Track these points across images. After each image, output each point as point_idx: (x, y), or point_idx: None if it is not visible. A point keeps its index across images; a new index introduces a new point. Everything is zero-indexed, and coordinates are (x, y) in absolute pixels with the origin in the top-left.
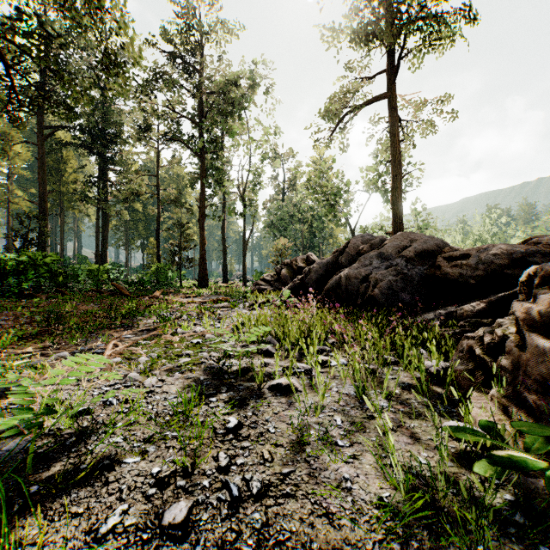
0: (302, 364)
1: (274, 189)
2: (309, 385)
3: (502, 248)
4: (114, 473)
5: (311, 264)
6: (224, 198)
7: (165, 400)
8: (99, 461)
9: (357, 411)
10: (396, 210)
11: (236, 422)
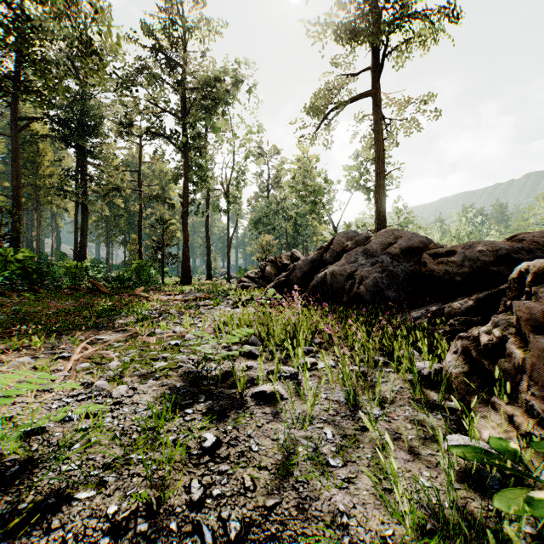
0: (287, 368)
1: (258, 186)
2: (296, 391)
3: (487, 245)
4: (60, 514)
5: (296, 261)
6: (208, 194)
7: (134, 413)
8: (44, 498)
9: (348, 421)
10: (379, 208)
11: (214, 439)
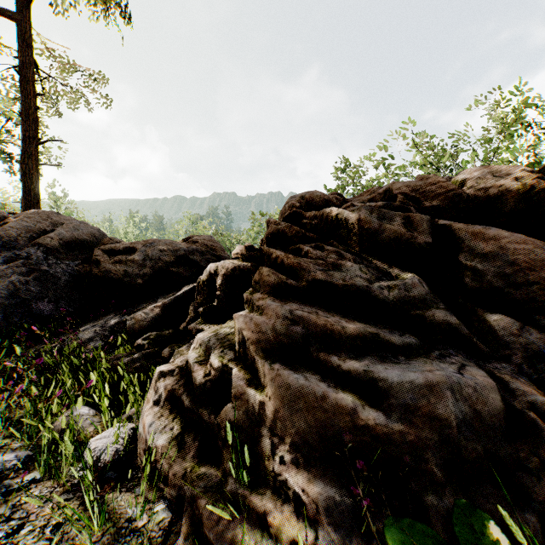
0: None
1: None
2: None
3: (168, 244)
4: None
5: None
6: None
7: None
8: None
9: None
10: (29, 185)
11: None
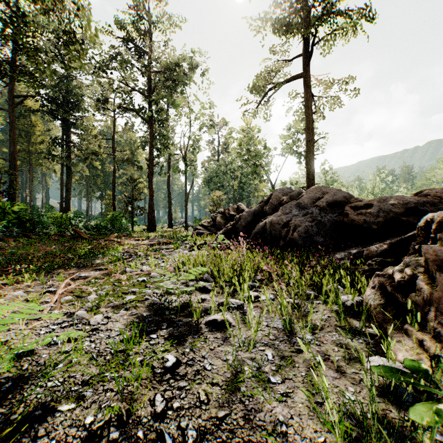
0: (235, 300)
1: (210, 151)
2: (242, 319)
3: (398, 199)
4: (45, 424)
5: (241, 212)
6: (169, 158)
7: (108, 338)
8: (32, 410)
9: (285, 344)
10: (309, 169)
11: (174, 360)
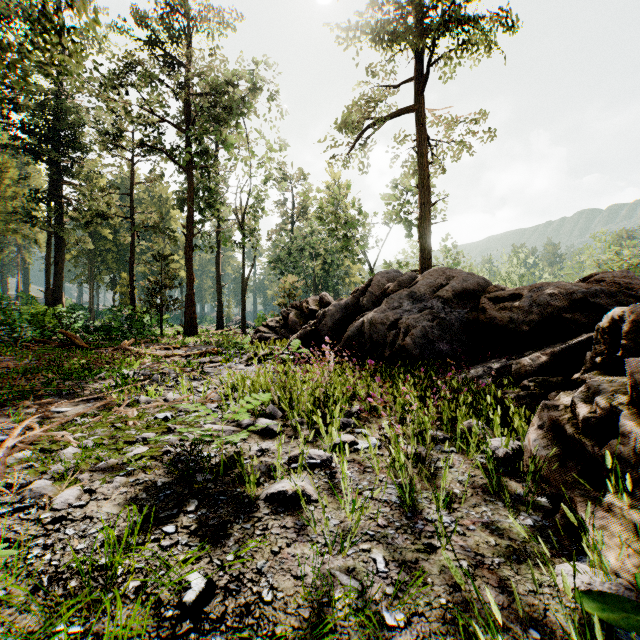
0: (317, 452)
1: (281, 217)
2: (329, 487)
3: (559, 287)
4: None
5: (325, 306)
6: (219, 225)
7: (82, 538)
8: None
9: (406, 536)
10: (424, 245)
11: (202, 584)
